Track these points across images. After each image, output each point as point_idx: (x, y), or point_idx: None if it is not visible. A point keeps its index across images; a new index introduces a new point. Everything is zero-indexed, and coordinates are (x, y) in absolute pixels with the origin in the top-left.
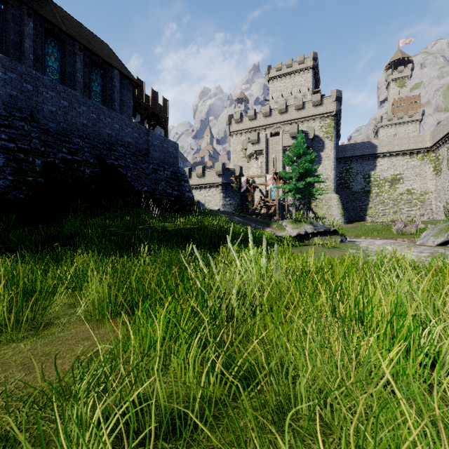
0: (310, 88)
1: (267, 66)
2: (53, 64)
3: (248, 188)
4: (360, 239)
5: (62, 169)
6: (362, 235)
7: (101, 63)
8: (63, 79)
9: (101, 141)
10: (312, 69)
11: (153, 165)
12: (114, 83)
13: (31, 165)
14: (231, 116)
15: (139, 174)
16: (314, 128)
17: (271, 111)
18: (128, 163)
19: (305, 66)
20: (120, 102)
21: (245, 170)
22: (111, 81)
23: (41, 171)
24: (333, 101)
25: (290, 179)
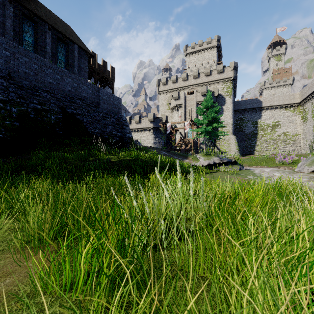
0: (215, 61)
1: (185, 45)
2: (29, 39)
3: (171, 131)
4: (252, 167)
5: (33, 115)
6: (253, 164)
7: (64, 39)
8: (36, 50)
9: (63, 95)
10: (216, 47)
11: (102, 113)
12: (74, 54)
13: (8, 112)
14: (160, 80)
15: (92, 120)
16: (218, 88)
17: (188, 77)
18: (84, 111)
19: (212, 46)
20: (79, 68)
21: (169, 118)
22: (72, 52)
23: (16, 117)
24: (231, 70)
25: (202, 125)
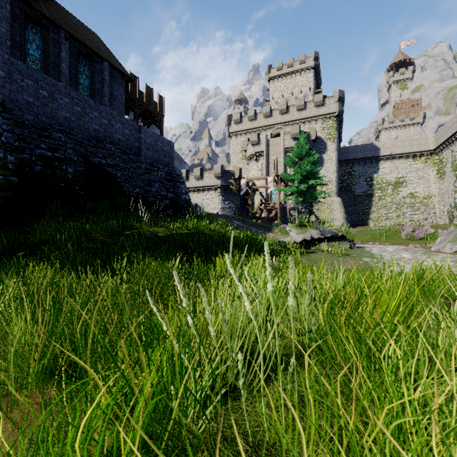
0: (311, 89)
1: (267, 66)
2: (35, 52)
3: (247, 191)
4: (368, 245)
5: (39, 167)
6: (369, 240)
7: (89, 54)
8: (46, 70)
9: (86, 137)
10: (313, 69)
11: (146, 164)
12: (104, 76)
13: (1, 162)
14: (231, 117)
15: (131, 174)
16: (316, 129)
17: (272, 112)
18: (118, 161)
19: (306, 66)
20: (111, 97)
21: (244, 172)
22: (100, 73)
23: (14, 169)
24: (335, 101)
25: (292, 182)
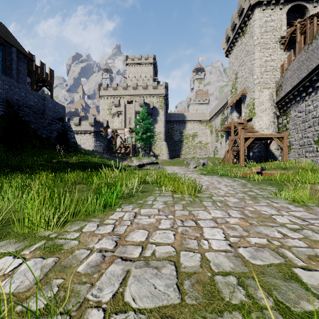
0: (152, 76)
1: (125, 56)
2: None
3: (112, 135)
4: (169, 166)
5: None
6: (172, 165)
7: (2, 42)
8: None
9: (11, 103)
10: (153, 64)
11: (48, 120)
12: (13, 57)
13: None
14: (100, 85)
15: (39, 126)
16: (153, 101)
17: (128, 87)
18: (31, 118)
19: (149, 62)
20: (17, 70)
21: (110, 122)
22: (9, 55)
23: None
24: (163, 88)
25: (138, 133)
